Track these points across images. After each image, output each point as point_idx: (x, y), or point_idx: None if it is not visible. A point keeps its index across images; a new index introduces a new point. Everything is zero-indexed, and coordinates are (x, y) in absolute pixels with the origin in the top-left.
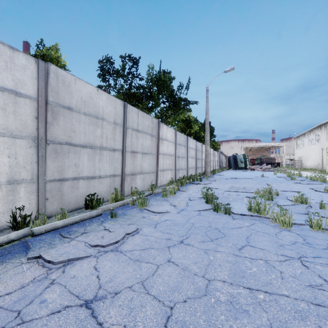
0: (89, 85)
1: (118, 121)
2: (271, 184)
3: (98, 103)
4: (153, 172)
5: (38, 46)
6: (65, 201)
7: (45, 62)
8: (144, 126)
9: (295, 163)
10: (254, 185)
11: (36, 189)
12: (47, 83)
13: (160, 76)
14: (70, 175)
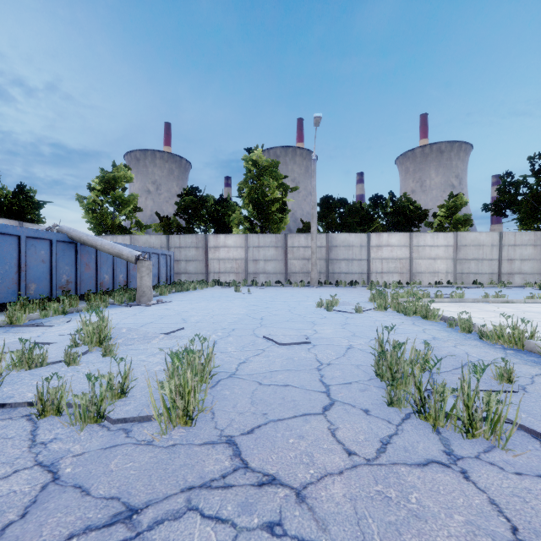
0: (475, 233)
1: (494, 244)
2: None
3: (480, 239)
4: (538, 274)
5: (449, 196)
6: (463, 282)
7: (456, 232)
8: (522, 241)
9: None
10: None
11: (453, 275)
12: (456, 239)
13: None
14: (466, 271)
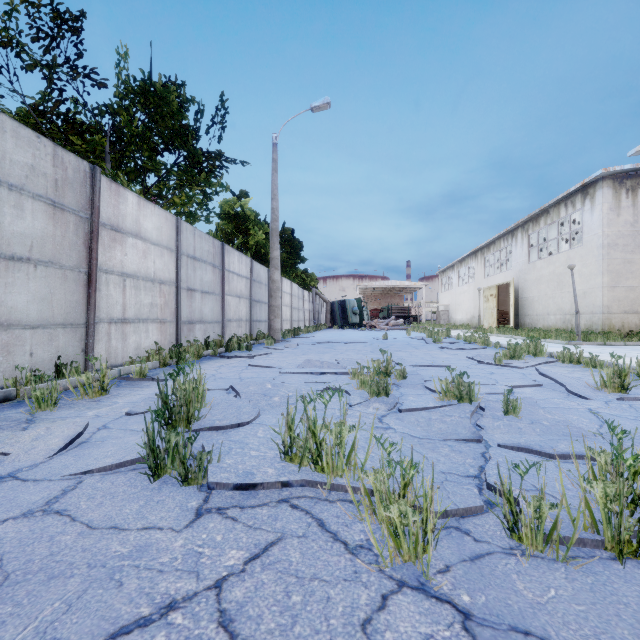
0: None
1: None
2: (398, 352)
3: None
4: (68, 326)
5: None
6: None
7: None
8: (3, 163)
9: (441, 316)
10: (363, 355)
11: None
12: None
13: (150, 83)
14: None
